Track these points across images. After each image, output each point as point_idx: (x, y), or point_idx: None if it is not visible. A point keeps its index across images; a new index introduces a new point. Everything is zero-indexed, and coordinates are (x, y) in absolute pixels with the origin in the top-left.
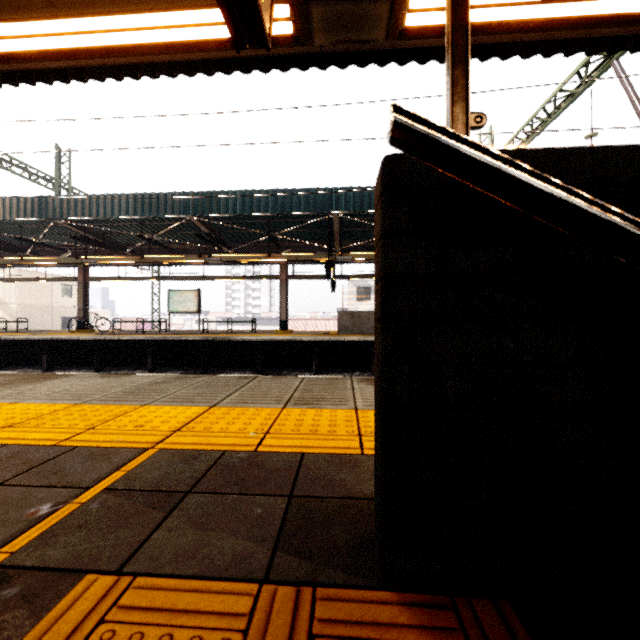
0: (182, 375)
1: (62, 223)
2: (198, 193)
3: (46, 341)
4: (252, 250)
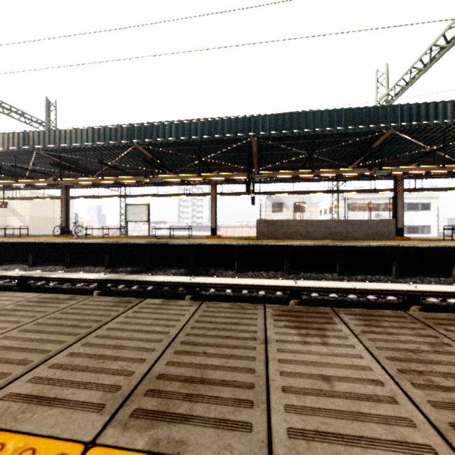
0: (56, 295)
1: (42, 153)
2: (141, 124)
3: (31, 243)
4: (189, 173)
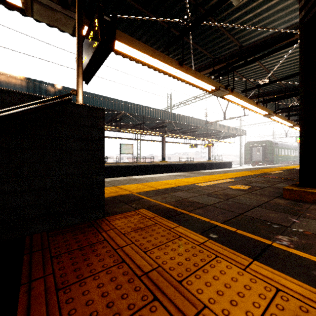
0: None
1: None
2: None
3: None
4: None
